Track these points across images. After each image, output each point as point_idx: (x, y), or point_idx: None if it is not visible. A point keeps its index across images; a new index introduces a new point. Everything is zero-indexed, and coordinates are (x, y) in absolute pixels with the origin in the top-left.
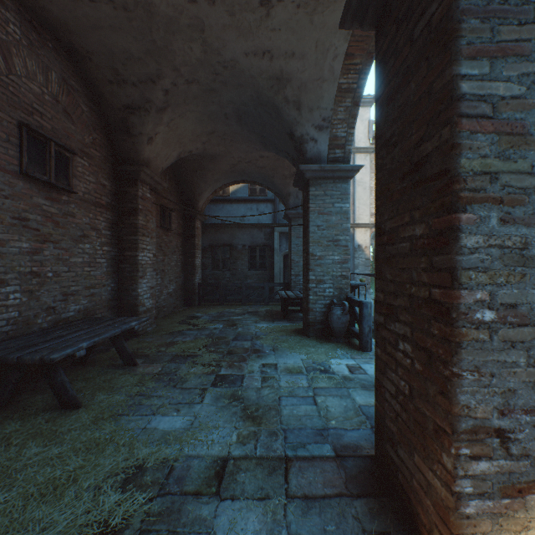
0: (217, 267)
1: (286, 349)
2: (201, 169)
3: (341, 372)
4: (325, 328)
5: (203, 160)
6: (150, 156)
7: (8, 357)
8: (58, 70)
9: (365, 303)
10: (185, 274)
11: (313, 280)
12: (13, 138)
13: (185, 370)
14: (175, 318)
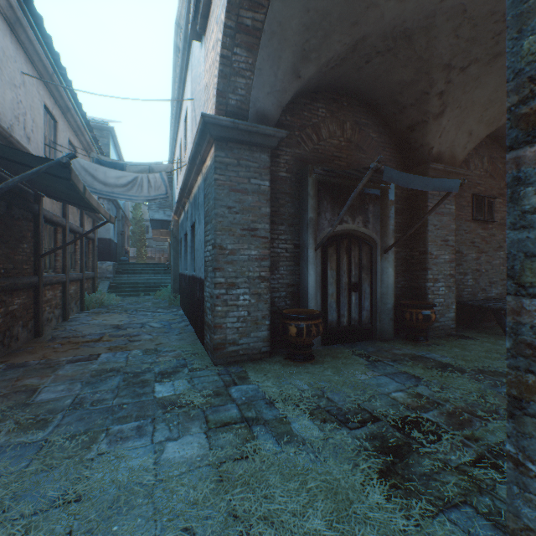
0: None
1: None
2: None
3: None
4: None
5: None
6: None
7: (483, 304)
8: (486, 154)
9: None
10: None
11: None
12: (469, 203)
13: None
14: None
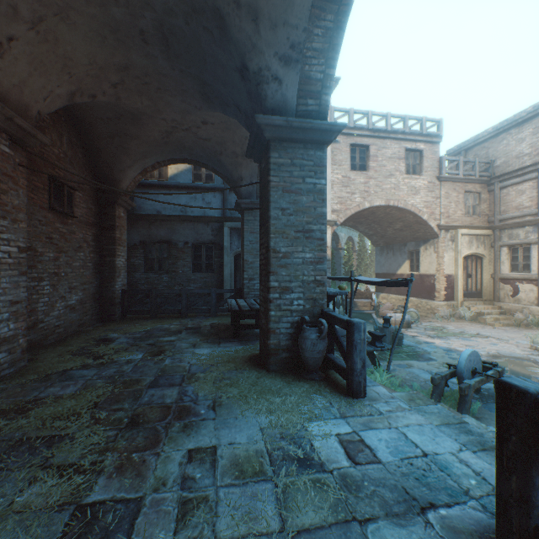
0: (152, 269)
1: (235, 404)
2: (120, 134)
3: (335, 461)
4: (293, 357)
5: (121, 120)
6: (5, 81)
7: None
8: None
9: (357, 323)
10: (101, 278)
11: (275, 288)
12: None
13: (5, 499)
14: (72, 343)
